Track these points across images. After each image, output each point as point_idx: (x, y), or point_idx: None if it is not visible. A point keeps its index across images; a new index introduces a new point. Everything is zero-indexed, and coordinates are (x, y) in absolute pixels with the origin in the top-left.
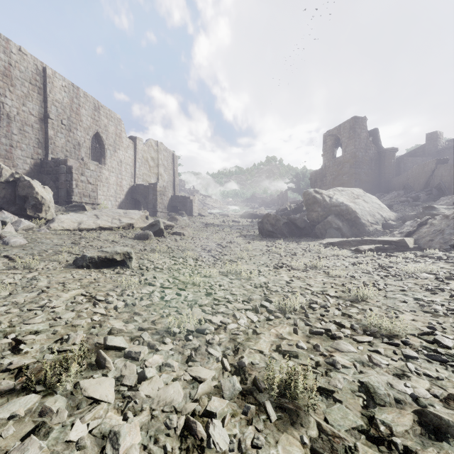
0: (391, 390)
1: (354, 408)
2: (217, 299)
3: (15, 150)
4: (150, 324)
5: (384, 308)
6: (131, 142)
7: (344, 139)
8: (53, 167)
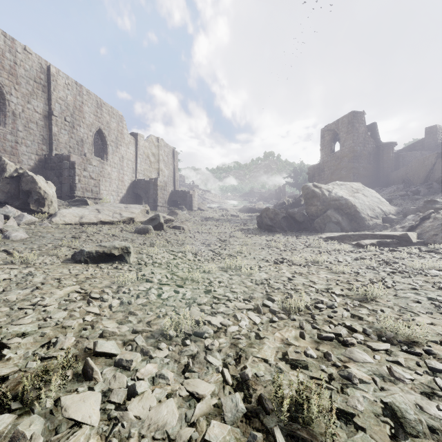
0: (421, 414)
1: (381, 438)
2: (216, 297)
3: (21, 147)
4: (145, 325)
5: (396, 309)
6: (132, 139)
7: (342, 134)
8: (57, 162)
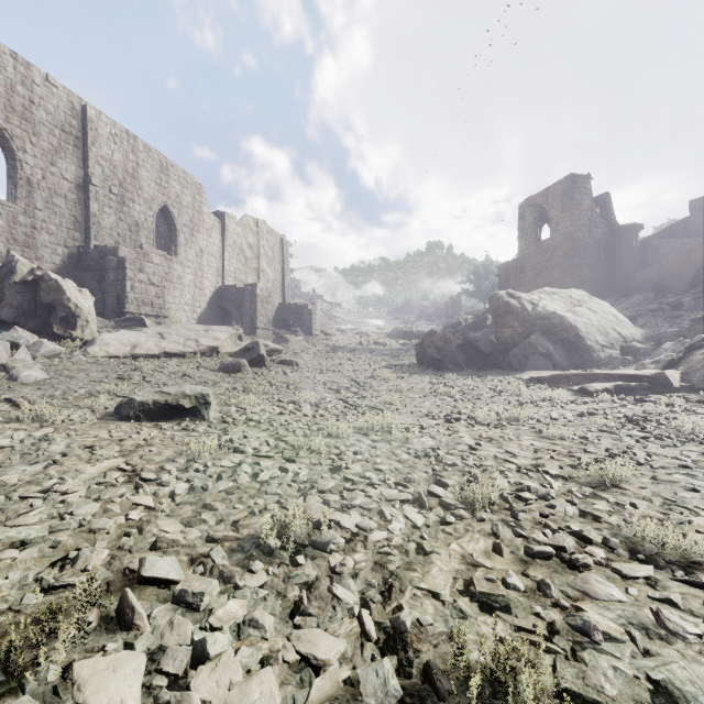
0: None
1: None
2: (350, 478)
3: (40, 234)
4: (230, 529)
5: (657, 502)
6: (217, 221)
7: (554, 211)
8: (97, 259)
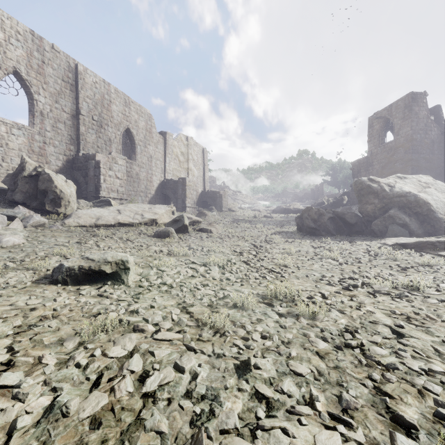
0: None
1: None
2: (263, 393)
3: (49, 147)
4: None
5: None
6: (161, 138)
7: (396, 120)
8: (83, 162)
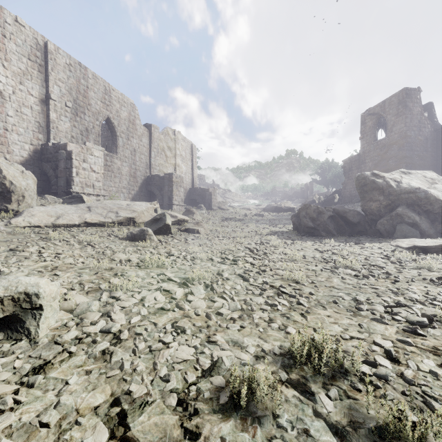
0: None
1: None
2: None
3: (11, 134)
4: None
5: None
6: (146, 130)
7: (390, 117)
8: (53, 153)
